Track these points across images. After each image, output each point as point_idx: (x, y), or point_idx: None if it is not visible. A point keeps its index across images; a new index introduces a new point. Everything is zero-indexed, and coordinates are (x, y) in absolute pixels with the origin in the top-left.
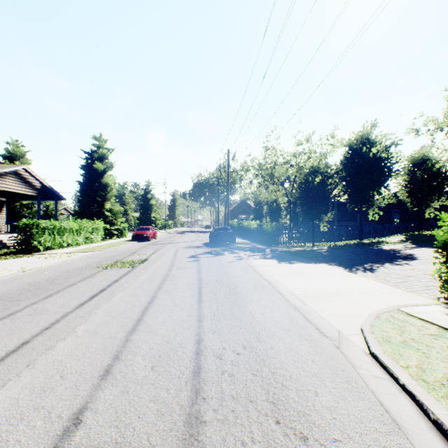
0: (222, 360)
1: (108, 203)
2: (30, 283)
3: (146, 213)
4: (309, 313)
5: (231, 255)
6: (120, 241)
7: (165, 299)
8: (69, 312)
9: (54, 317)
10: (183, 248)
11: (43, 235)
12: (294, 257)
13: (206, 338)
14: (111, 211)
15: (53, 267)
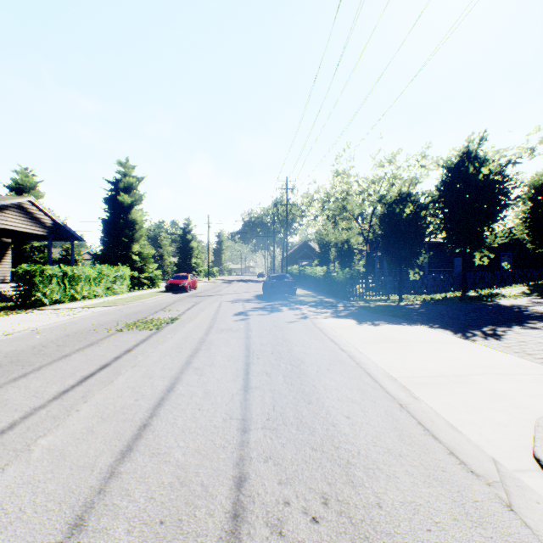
0: (285, 541)
1: (137, 245)
2: (8, 352)
3: (186, 257)
4: (428, 418)
5: (291, 311)
6: (150, 293)
7: (193, 385)
8: (38, 408)
9: (10, 418)
10: (229, 302)
11: (49, 285)
12: (377, 315)
13: (253, 473)
14: (140, 255)
15: (52, 327)
